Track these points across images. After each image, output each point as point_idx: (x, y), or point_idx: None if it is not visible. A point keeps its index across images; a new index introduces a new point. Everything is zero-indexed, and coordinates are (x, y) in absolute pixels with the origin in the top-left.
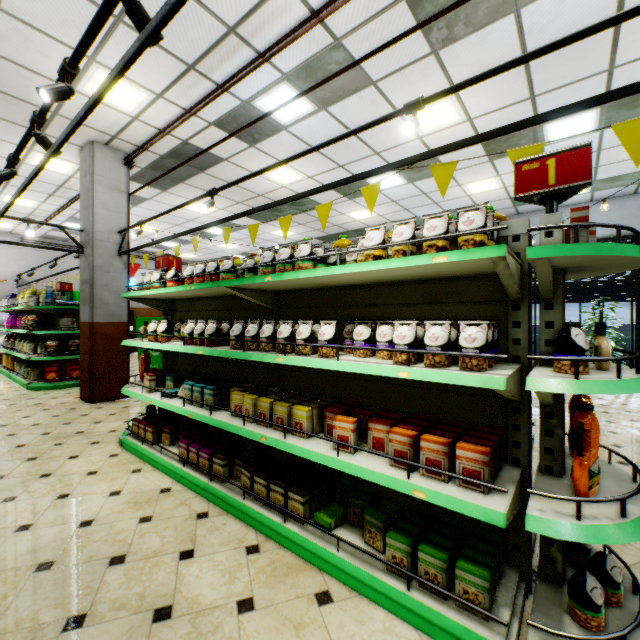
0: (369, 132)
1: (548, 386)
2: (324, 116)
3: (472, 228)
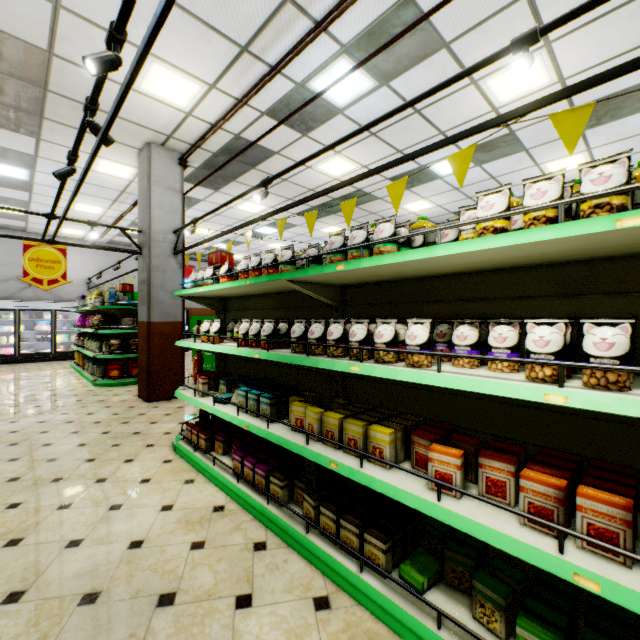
0: (435, 108)
1: None
2: (385, 93)
3: None
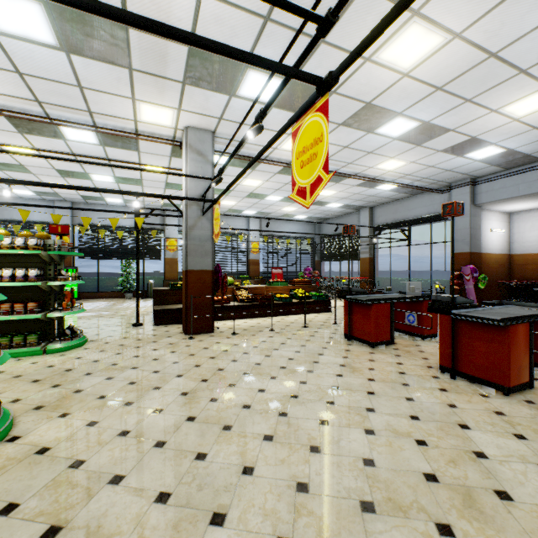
0: None
1: (53, 283)
2: None
3: (33, 244)
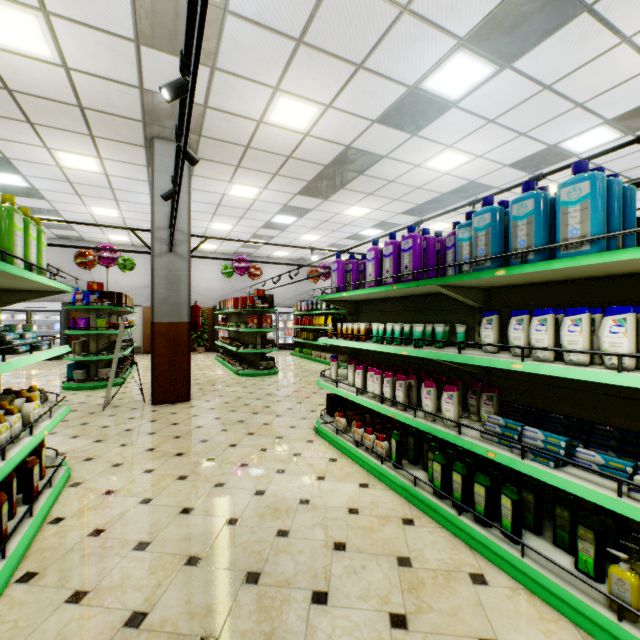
0: None
1: None
2: None
3: None
